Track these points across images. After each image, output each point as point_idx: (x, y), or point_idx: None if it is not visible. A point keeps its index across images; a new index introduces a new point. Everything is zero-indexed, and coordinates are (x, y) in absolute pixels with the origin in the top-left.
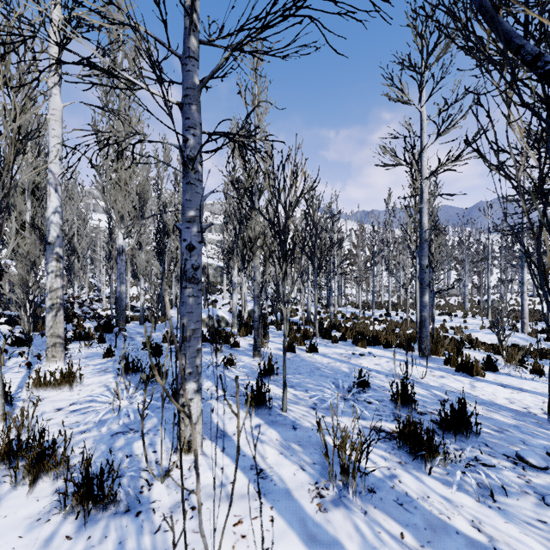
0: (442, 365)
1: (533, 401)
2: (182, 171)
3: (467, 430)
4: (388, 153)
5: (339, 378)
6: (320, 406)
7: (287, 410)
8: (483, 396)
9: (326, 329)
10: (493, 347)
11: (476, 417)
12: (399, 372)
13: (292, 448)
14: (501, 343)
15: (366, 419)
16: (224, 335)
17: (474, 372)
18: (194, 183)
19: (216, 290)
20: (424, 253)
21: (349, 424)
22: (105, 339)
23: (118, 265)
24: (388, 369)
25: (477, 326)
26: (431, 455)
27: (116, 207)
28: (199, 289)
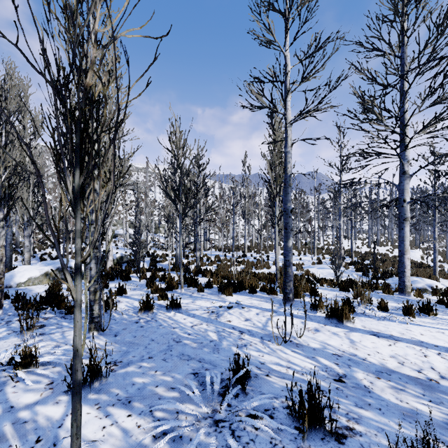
0: (309, 312)
1: (416, 356)
2: None
3: None
4: (255, 92)
5: (206, 358)
6: None
7: None
8: (371, 358)
9: (191, 277)
10: (333, 282)
11: None
12: (273, 330)
13: None
14: (338, 278)
15: None
16: (58, 298)
17: (344, 320)
18: None
19: None
20: (289, 198)
21: None
22: None
23: None
24: (260, 327)
25: (309, 262)
26: None
27: None
28: None
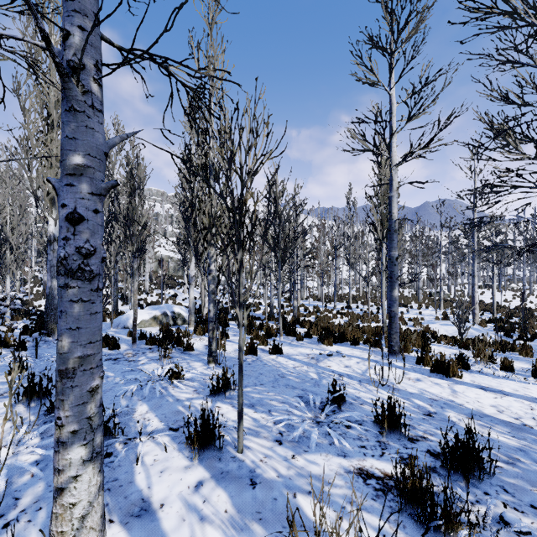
0: (414, 365)
1: (521, 408)
2: (62, 90)
3: (481, 470)
4: (356, 137)
5: (308, 389)
6: (288, 436)
7: (244, 448)
8: (468, 404)
9: (290, 326)
10: (455, 340)
11: (490, 451)
12: (372, 376)
13: (248, 528)
14: (462, 335)
15: (348, 456)
16: (176, 337)
17: (451, 373)
18: (82, 110)
19: (176, 283)
20: (394, 245)
21: (327, 469)
22: (25, 346)
23: (48, 257)
24: (359, 373)
25: (432, 318)
26: (450, 526)
27: (44, 187)
28: (94, 288)
